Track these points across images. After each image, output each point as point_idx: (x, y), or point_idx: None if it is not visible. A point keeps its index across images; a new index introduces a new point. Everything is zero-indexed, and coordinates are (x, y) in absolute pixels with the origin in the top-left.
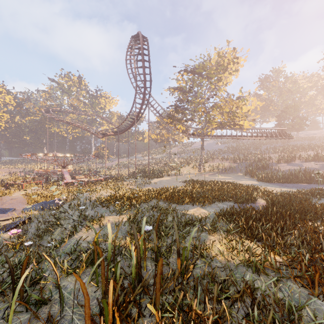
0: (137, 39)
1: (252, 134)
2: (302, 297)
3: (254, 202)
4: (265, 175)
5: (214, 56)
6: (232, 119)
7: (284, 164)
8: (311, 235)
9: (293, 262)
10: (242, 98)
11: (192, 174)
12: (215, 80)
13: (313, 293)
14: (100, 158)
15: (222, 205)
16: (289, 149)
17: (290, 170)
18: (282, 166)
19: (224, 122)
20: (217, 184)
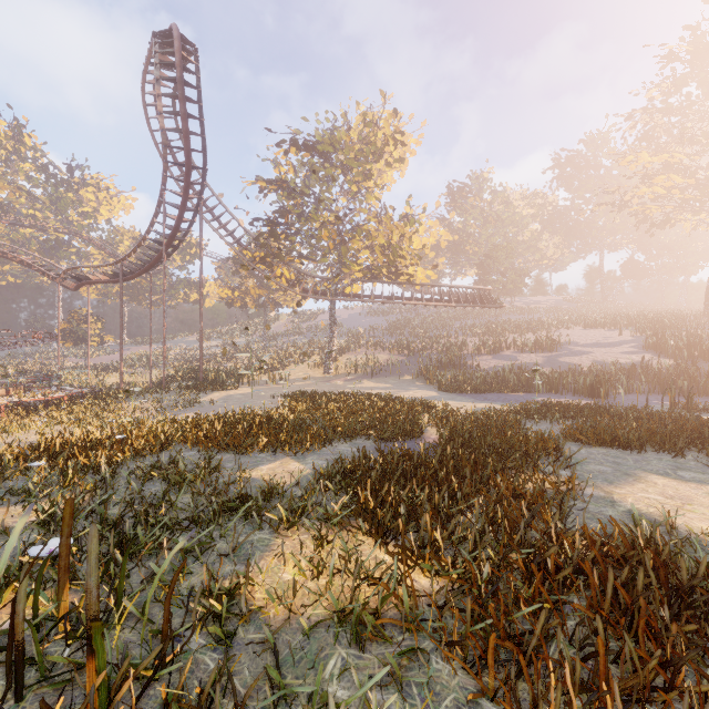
0: (167, 41)
1: (432, 297)
2: (459, 707)
3: (418, 435)
4: (452, 379)
5: (356, 123)
6: (393, 261)
7: (488, 357)
8: (505, 509)
9: (453, 594)
10: (412, 219)
11: (310, 381)
12: (358, 175)
13: (484, 690)
14: (79, 344)
15: (347, 449)
16: (498, 329)
17: (496, 368)
18: (484, 360)
19: (377, 267)
20: (351, 400)
